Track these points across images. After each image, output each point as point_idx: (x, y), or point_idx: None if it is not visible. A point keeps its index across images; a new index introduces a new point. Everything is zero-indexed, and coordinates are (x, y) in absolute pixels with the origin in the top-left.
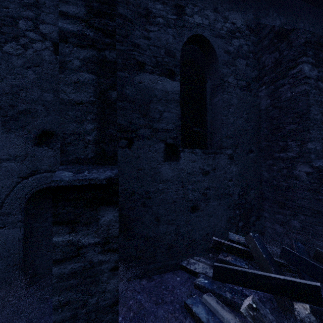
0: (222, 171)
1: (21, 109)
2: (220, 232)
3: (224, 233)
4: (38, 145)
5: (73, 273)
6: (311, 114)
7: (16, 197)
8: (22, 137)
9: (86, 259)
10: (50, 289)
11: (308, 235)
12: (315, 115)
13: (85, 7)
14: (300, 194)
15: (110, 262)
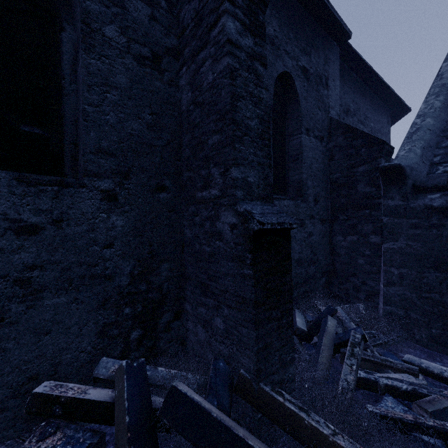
0: (83, 227)
1: None
2: (78, 363)
3: (89, 364)
4: None
5: None
6: (239, 114)
7: None
8: None
9: None
10: None
11: (233, 346)
12: (247, 118)
13: None
14: (224, 267)
15: None
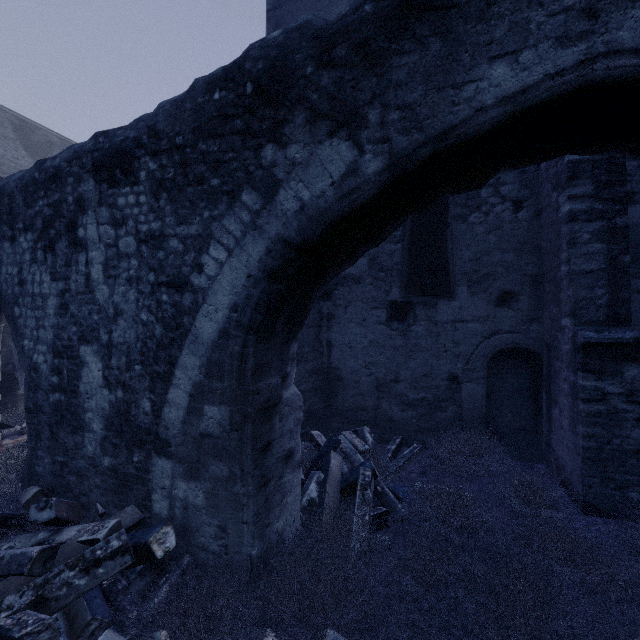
0: None
1: (483, 273)
2: None
3: None
4: (498, 306)
5: (598, 413)
6: None
7: (479, 355)
8: (484, 299)
9: (610, 405)
10: (510, 451)
11: None
12: None
13: (593, 183)
14: None
15: (634, 413)
